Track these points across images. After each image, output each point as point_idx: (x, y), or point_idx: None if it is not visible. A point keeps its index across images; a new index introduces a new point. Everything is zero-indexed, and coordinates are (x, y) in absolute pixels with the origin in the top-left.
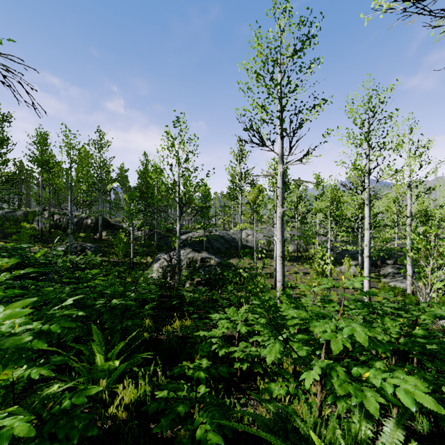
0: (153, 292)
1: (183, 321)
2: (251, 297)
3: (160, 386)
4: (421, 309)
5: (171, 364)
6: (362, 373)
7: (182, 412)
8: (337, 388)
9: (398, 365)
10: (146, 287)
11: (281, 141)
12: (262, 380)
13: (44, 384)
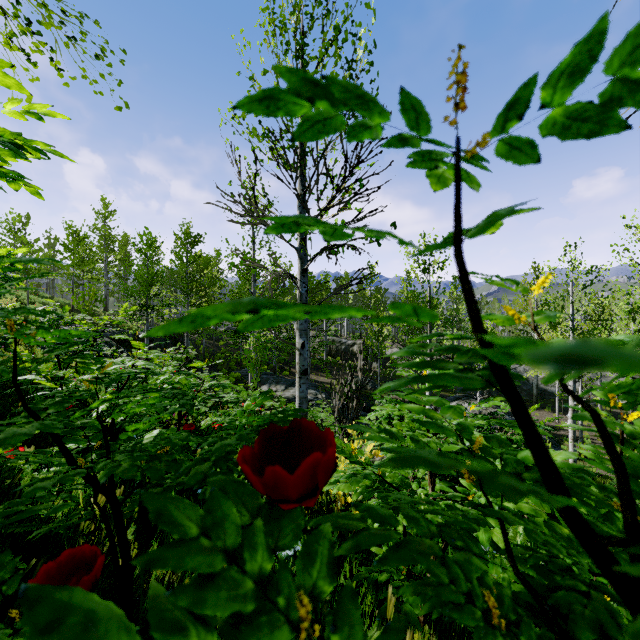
0: None
1: None
2: None
3: None
4: None
5: None
6: None
7: None
8: None
9: None
10: None
11: None
12: None
13: None
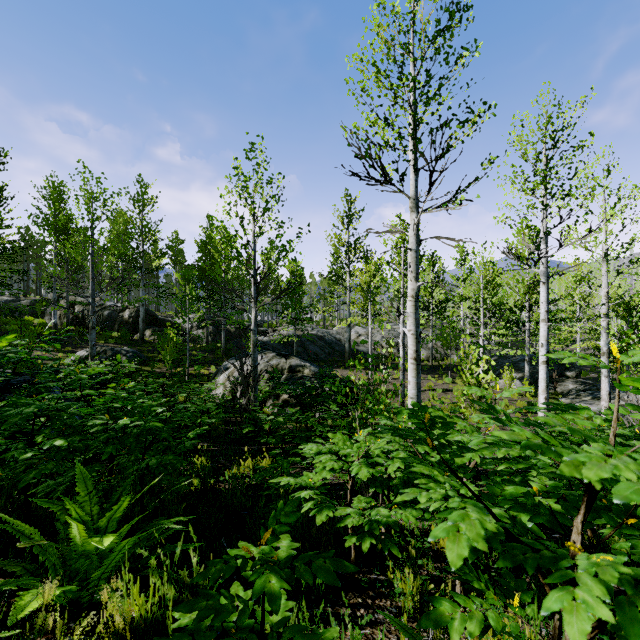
0: (212, 414)
1: (259, 460)
2: (370, 420)
3: (178, 607)
4: None
5: (232, 534)
6: None
7: None
8: None
9: None
10: (201, 406)
11: (414, 176)
12: (398, 570)
13: None
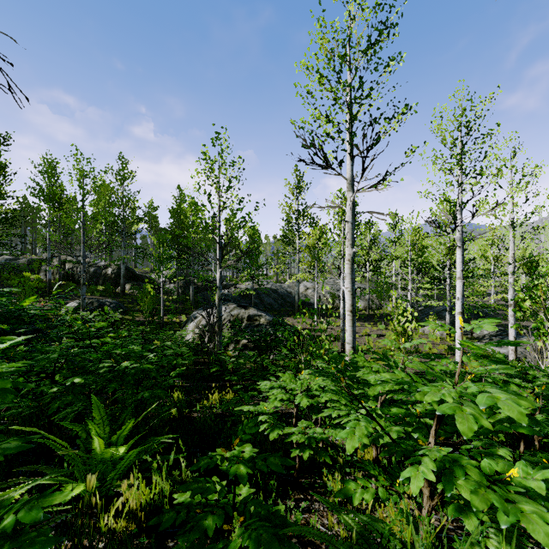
0: (185, 357)
1: (224, 394)
2: (313, 362)
3: (179, 487)
4: (543, 377)
5: (205, 451)
6: (499, 468)
7: (211, 529)
8: (470, 496)
9: (526, 453)
10: (176, 350)
11: (350, 162)
12: (330, 474)
13: (0, 484)
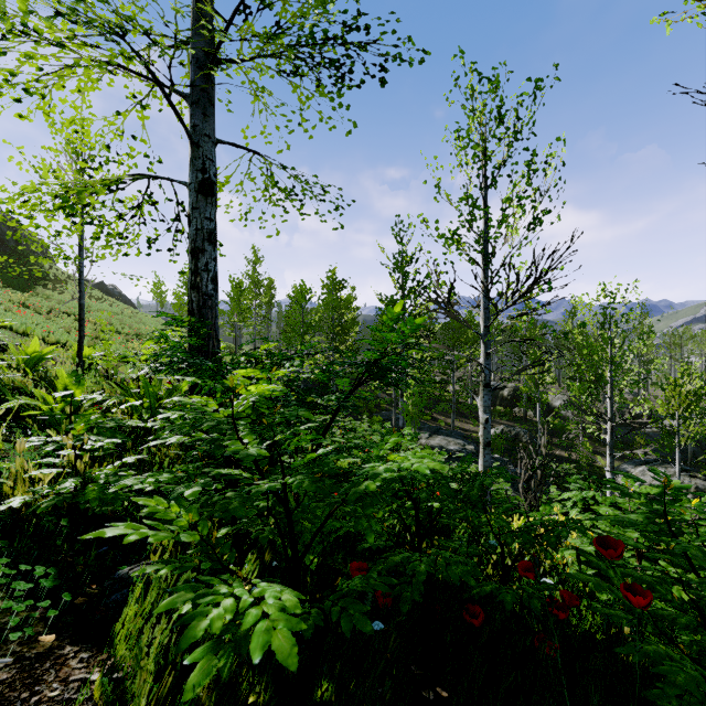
0: None
1: None
2: None
3: None
4: None
5: None
6: None
7: None
8: None
9: None
10: None
11: None
12: None
13: None
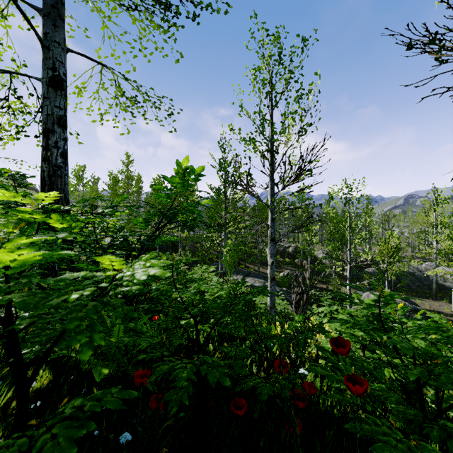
0: None
1: None
2: None
3: None
4: None
5: None
6: None
7: None
8: None
9: None
10: None
11: None
12: None
13: None
